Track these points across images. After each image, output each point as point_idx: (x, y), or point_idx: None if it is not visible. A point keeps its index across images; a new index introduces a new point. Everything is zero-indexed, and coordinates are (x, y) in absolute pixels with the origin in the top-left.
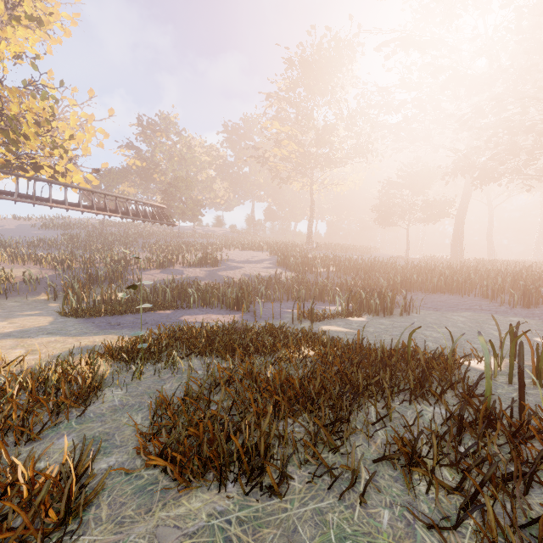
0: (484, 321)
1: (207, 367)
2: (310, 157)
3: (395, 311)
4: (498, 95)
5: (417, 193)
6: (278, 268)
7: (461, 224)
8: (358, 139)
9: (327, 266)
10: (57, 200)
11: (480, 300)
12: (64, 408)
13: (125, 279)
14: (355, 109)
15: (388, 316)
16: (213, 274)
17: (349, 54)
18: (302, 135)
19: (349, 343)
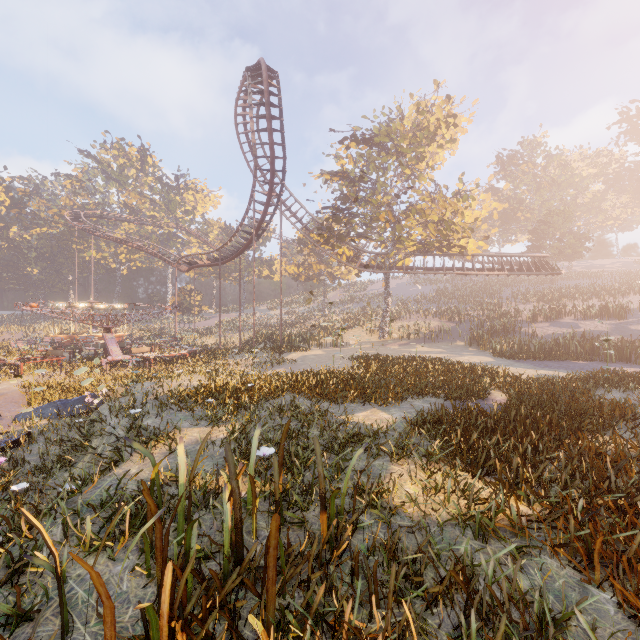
0: None
1: None
2: None
3: None
4: None
5: None
6: None
7: None
8: None
9: None
10: (457, 268)
11: None
12: (586, 391)
13: (519, 332)
14: None
15: None
16: (621, 328)
17: None
18: None
19: None
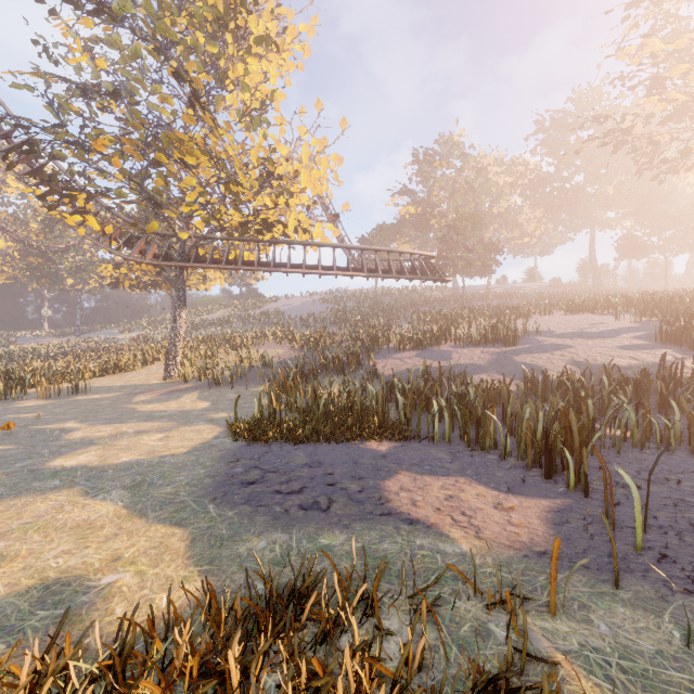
0: None
1: None
2: None
3: None
4: None
5: None
6: (664, 348)
7: None
8: None
9: None
10: (295, 264)
11: None
12: None
13: (361, 366)
14: None
15: None
16: (503, 360)
17: None
18: None
19: None
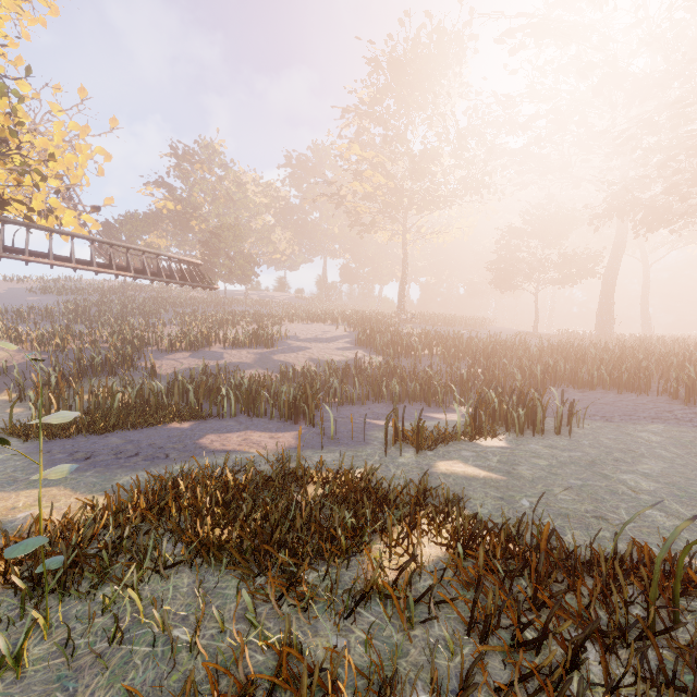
0: (693, 441)
1: (196, 623)
2: (402, 194)
3: (545, 423)
4: (679, 99)
5: (549, 244)
6: (359, 349)
7: (610, 287)
8: (470, 169)
9: (429, 347)
10: (37, 252)
11: (668, 402)
12: None
13: (135, 367)
14: (466, 128)
15: (538, 434)
16: (265, 359)
17: (456, 52)
18: (392, 163)
19: (512, 530)
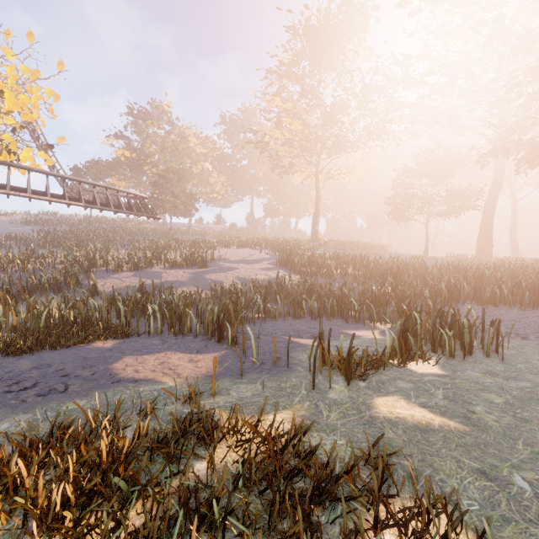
0: None
1: None
2: (316, 140)
3: None
4: None
5: (438, 182)
6: (280, 269)
7: (490, 217)
8: (373, 118)
9: (341, 267)
10: None
11: None
12: None
13: (80, 285)
14: (370, 83)
15: (466, 355)
16: (198, 277)
17: (361, 21)
18: (308, 112)
19: None
